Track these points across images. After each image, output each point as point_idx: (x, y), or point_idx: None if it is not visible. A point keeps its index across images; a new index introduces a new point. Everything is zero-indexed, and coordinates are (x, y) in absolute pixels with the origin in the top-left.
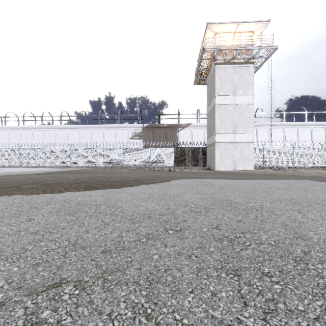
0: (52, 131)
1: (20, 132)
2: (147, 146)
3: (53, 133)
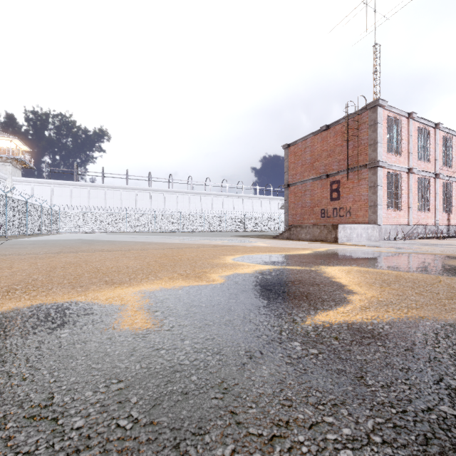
0: (219, 197)
1: (188, 197)
2: None
3: (220, 200)
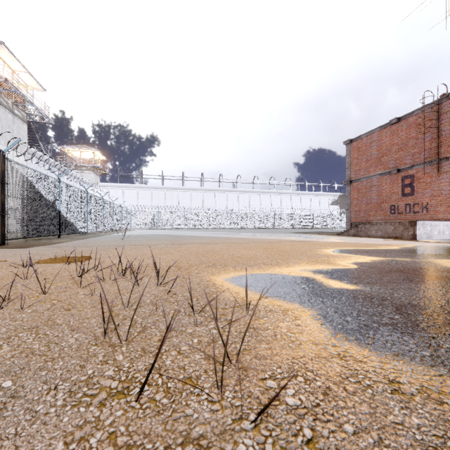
0: (267, 195)
1: (237, 195)
2: (342, 212)
3: (268, 197)
